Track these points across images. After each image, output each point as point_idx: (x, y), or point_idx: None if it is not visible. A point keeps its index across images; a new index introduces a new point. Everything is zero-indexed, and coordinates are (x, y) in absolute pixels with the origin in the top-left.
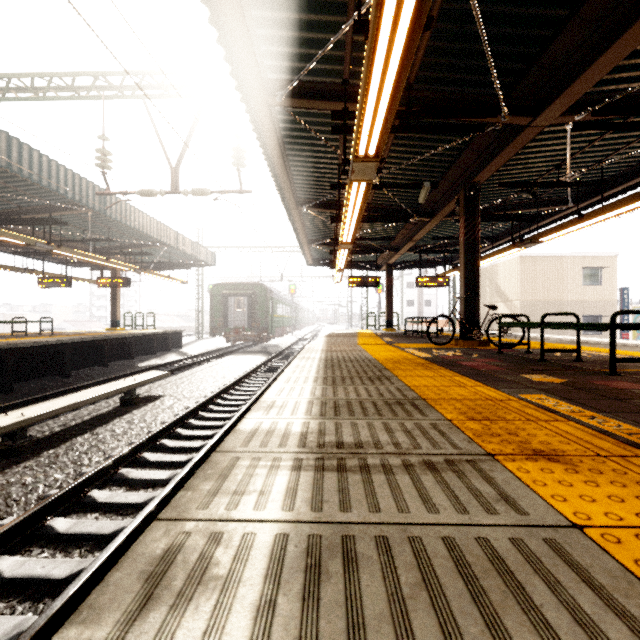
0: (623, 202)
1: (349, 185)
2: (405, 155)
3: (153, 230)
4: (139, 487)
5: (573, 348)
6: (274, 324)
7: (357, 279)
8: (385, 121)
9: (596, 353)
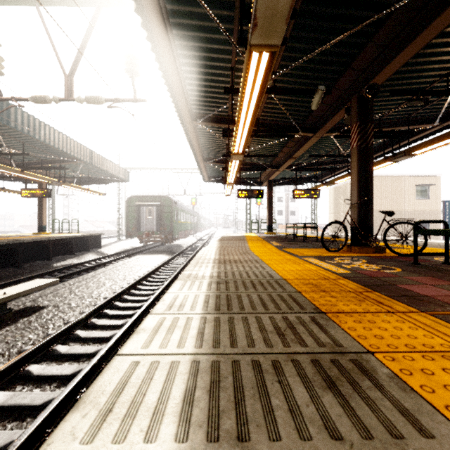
0: None
1: (248, 56)
2: (301, 55)
3: (66, 146)
4: None
5: None
6: (178, 228)
7: (245, 191)
8: None
9: None
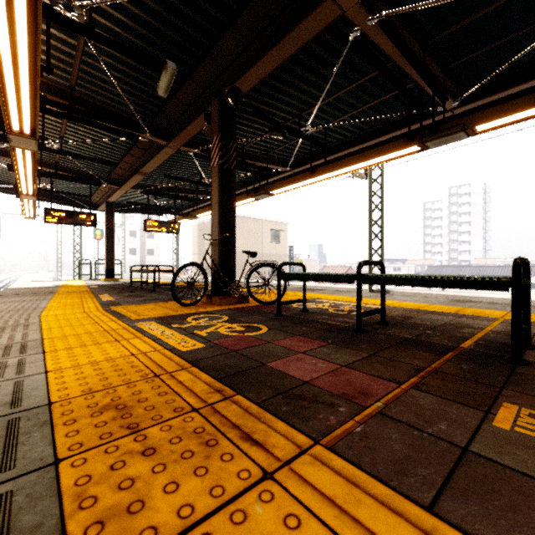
0: (352, 161)
1: None
2: None
3: None
4: None
5: (316, 297)
6: None
7: (60, 213)
8: None
9: (350, 304)
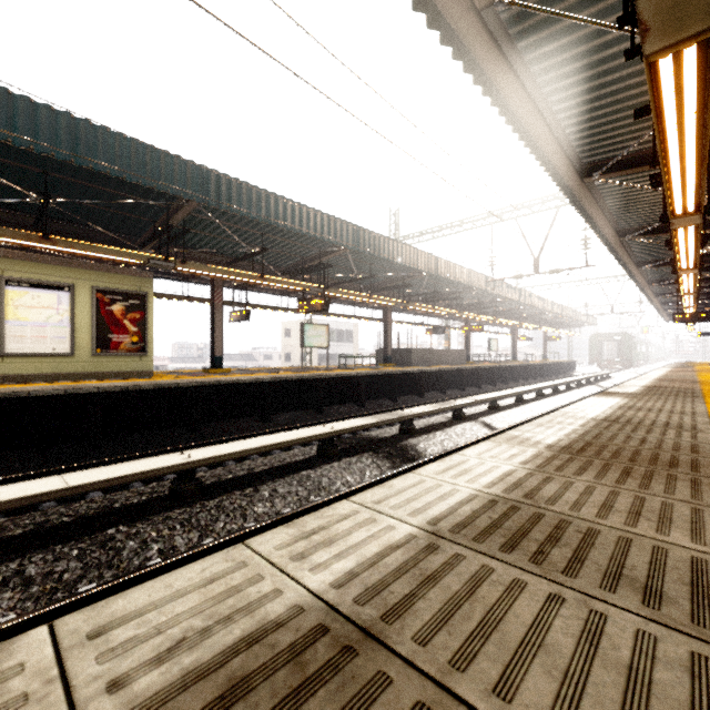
0: None
1: None
2: None
3: (582, 318)
4: None
5: None
6: (634, 358)
7: (703, 333)
8: None
9: None
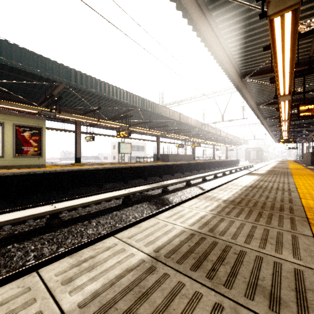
0: None
1: None
2: None
3: (242, 141)
4: None
5: None
6: (263, 158)
7: (290, 148)
8: None
9: None
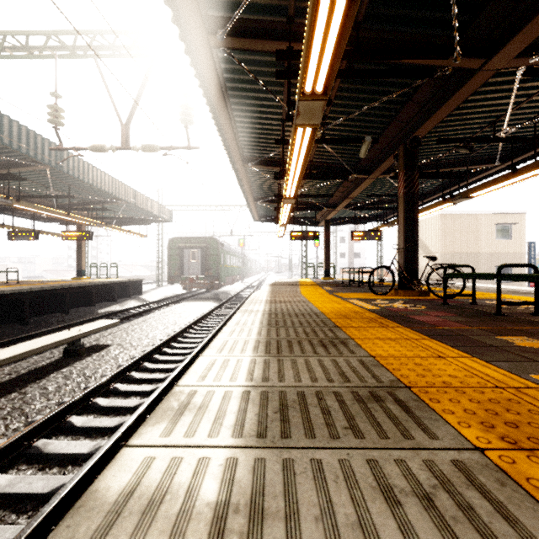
0: None
1: (294, 131)
2: (347, 109)
3: (111, 187)
4: (54, 465)
5: (511, 298)
6: (225, 273)
7: (298, 233)
8: (337, 45)
9: None
